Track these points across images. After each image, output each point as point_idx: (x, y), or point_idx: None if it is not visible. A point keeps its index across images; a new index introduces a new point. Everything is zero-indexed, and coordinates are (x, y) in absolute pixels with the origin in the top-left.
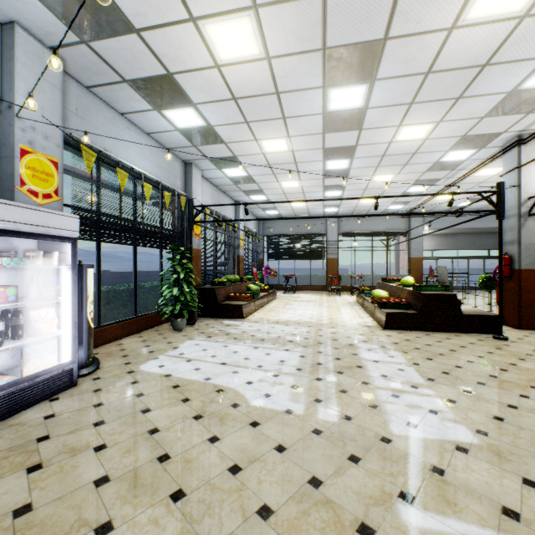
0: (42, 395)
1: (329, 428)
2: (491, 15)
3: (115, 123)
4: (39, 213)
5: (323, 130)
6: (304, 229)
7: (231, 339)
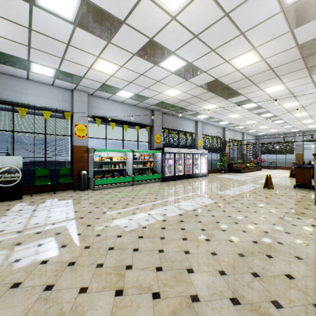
0: (204, 176)
1: (247, 181)
2: (291, 106)
3: (208, 127)
4: (204, 150)
5: (265, 118)
6: (281, 139)
7: (235, 175)
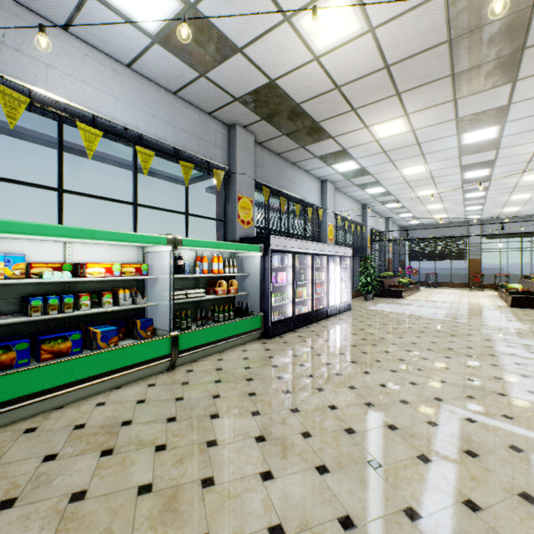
0: (346, 309)
1: (461, 322)
2: None
3: (341, 198)
4: (346, 249)
5: (461, 184)
6: (445, 234)
7: (402, 305)
